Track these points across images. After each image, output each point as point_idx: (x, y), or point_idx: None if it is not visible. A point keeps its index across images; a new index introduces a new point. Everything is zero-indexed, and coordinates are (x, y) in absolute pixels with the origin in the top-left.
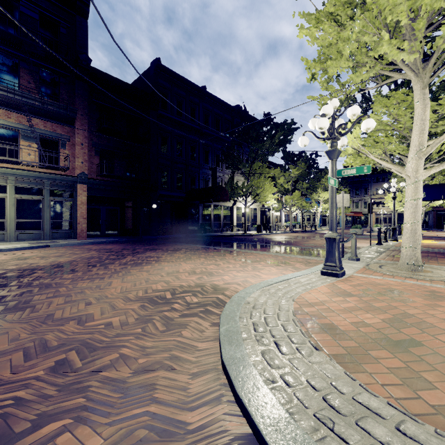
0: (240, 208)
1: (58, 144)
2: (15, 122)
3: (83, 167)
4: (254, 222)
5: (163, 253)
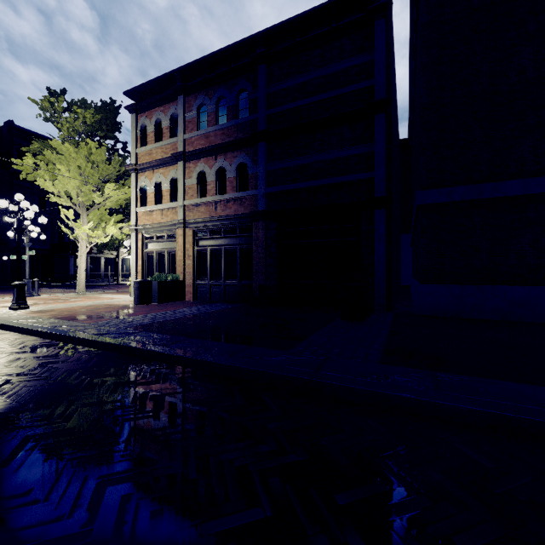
0: (127, 259)
1: None
2: None
3: None
4: None
5: None
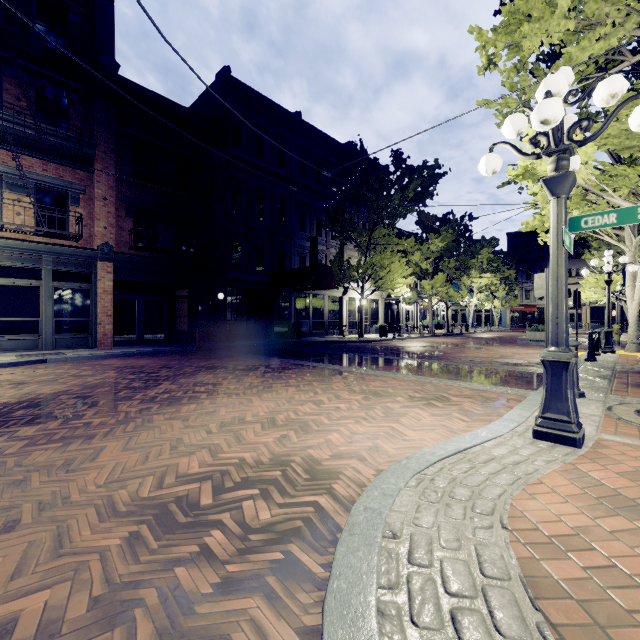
0: (354, 299)
1: (67, 198)
2: None
3: (107, 234)
4: (374, 320)
5: (225, 375)
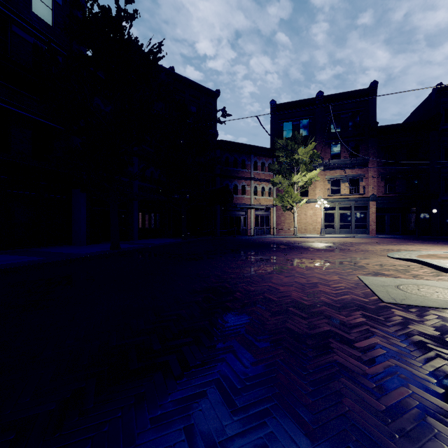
0: None
1: (358, 180)
2: (338, 175)
3: (373, 190)
4: None
5: (418, 243)
